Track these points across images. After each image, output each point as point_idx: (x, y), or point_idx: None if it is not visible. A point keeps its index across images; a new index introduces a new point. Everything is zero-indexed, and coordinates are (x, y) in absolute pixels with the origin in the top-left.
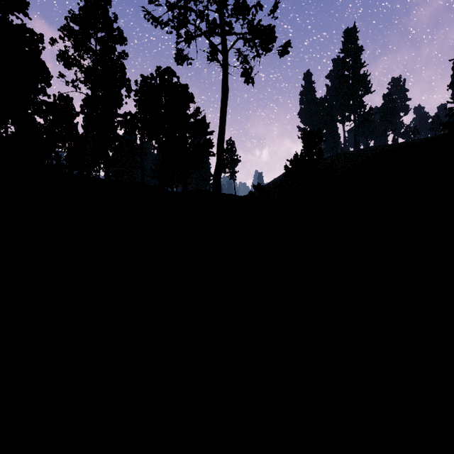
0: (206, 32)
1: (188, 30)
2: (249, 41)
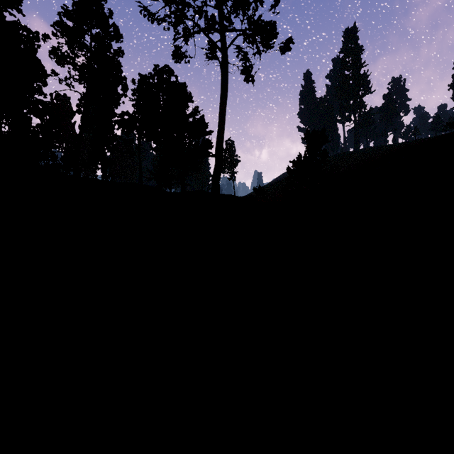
0: (204, 28)
1: (186, 27)
2: (249, 37)
